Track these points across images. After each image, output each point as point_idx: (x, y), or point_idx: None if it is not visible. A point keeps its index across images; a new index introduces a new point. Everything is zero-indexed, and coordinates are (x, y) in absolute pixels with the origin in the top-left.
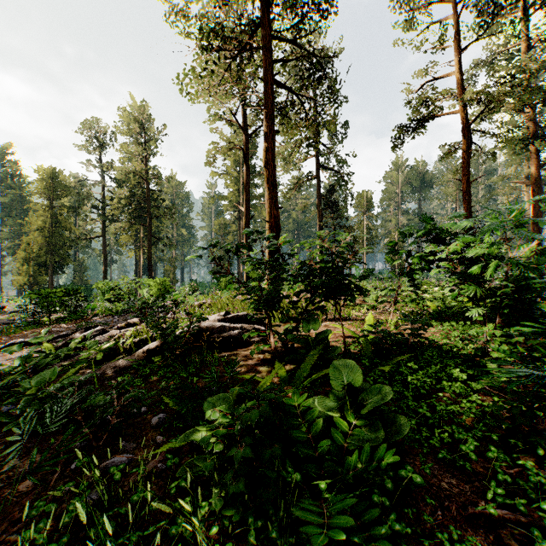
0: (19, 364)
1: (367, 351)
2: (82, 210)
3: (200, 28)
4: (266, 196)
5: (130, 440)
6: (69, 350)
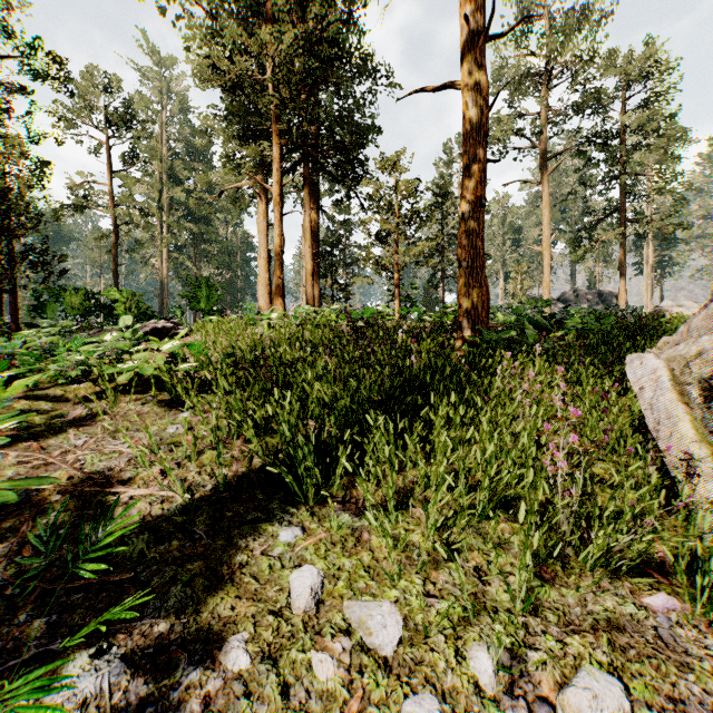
0: None
1: None
2: None
3: None
4: None
5: None
6: None
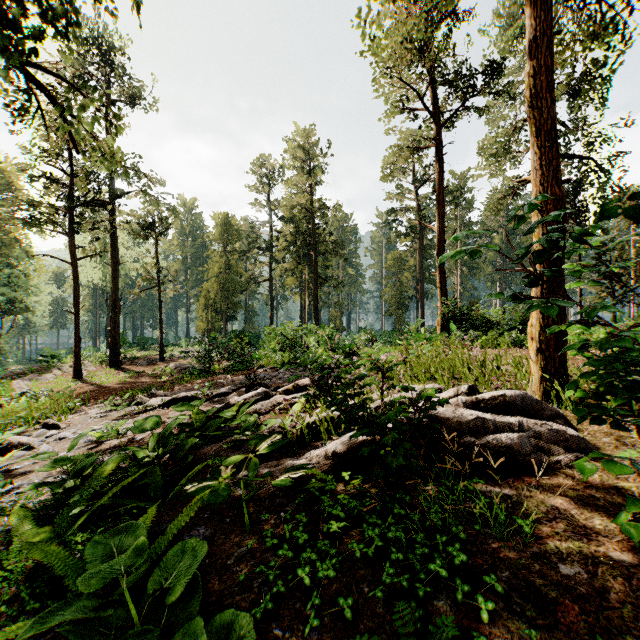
0: (153, 446)
1: None
2: (251, 253)
3: None
4: (534, 163)
5: None
6: (222, 422)
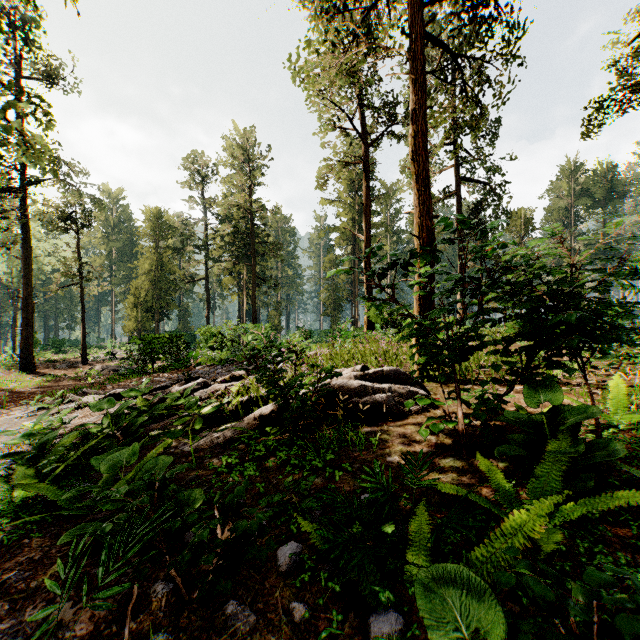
0: (106, 424)
1: None
2: (186, 251)
3: None
4: (415, 201)
5: (244, 600)
6: (166, 407)
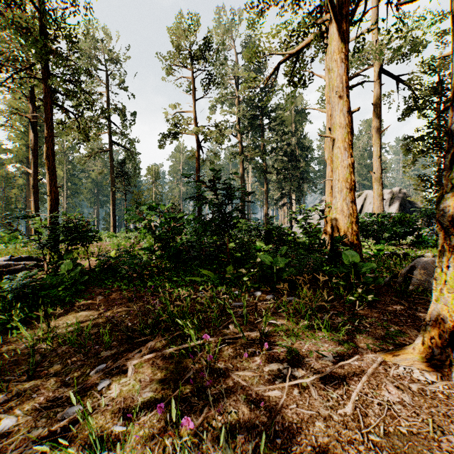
0: None
1: (99, 266)
2: None
3: None
4: (48, 179)
5: None
6: None
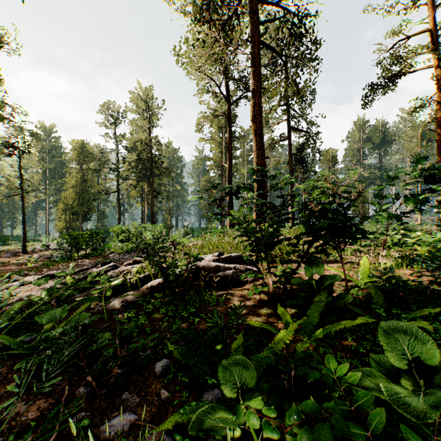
0: (44, 295)
1: (377, 299)
2: (102, 172)
3: (194, 2)
4: (254, 147)
5: (133, 392)
6: (87, 282)
